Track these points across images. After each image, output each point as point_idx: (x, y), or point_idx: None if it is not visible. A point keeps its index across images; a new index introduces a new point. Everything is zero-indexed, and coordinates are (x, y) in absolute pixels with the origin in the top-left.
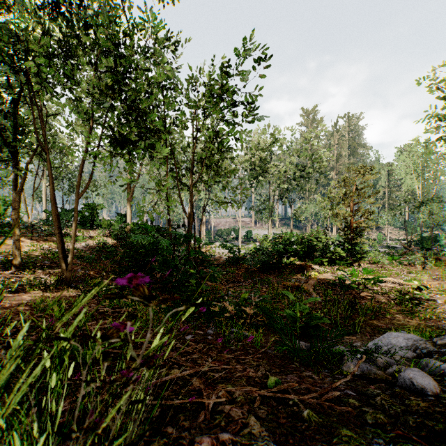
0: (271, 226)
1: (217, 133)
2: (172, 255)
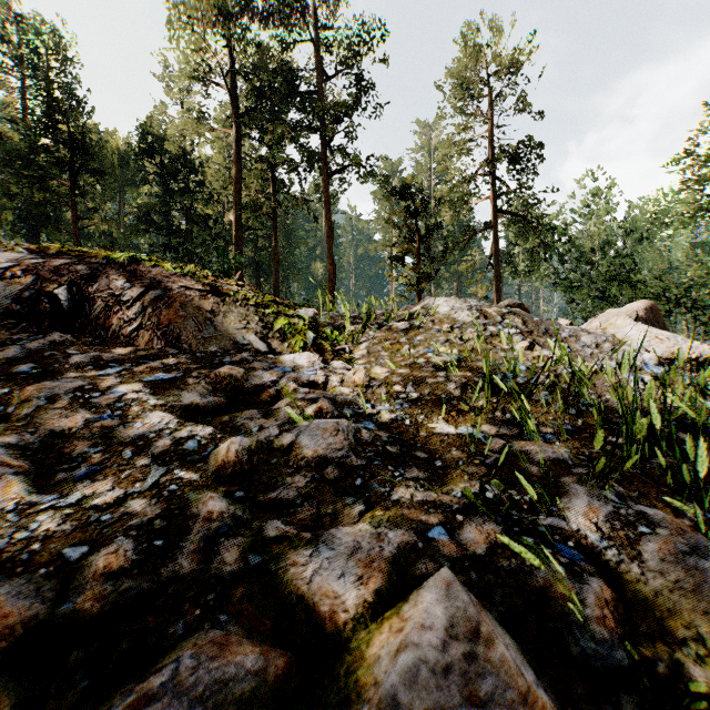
0: None
1: None
2: None
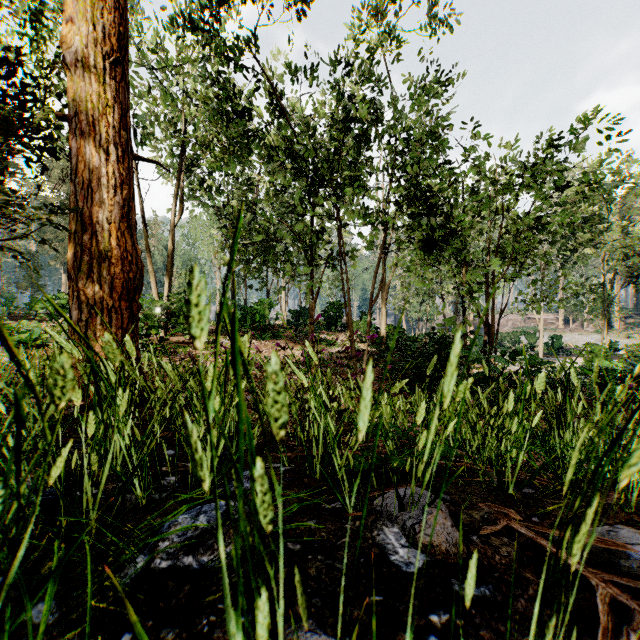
0: (606, 330)
1: (542, 219)
2: (467, 371)
